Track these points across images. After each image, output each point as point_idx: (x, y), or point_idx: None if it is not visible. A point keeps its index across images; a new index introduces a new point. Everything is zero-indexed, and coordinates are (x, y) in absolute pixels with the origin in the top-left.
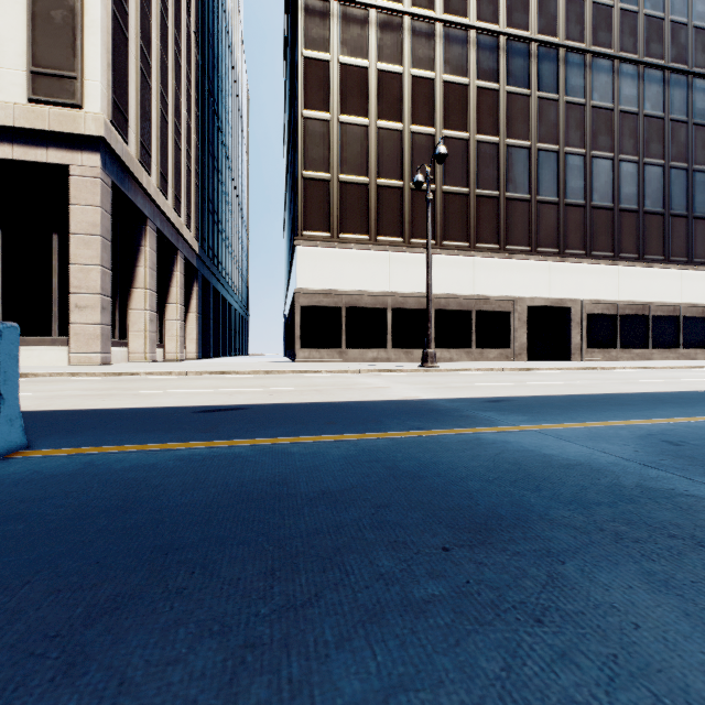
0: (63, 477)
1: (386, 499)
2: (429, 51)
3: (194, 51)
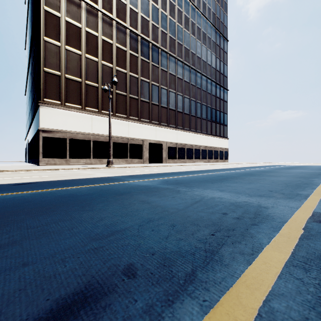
0: None
1: (101, 193)
2: (110, 31)
3: None
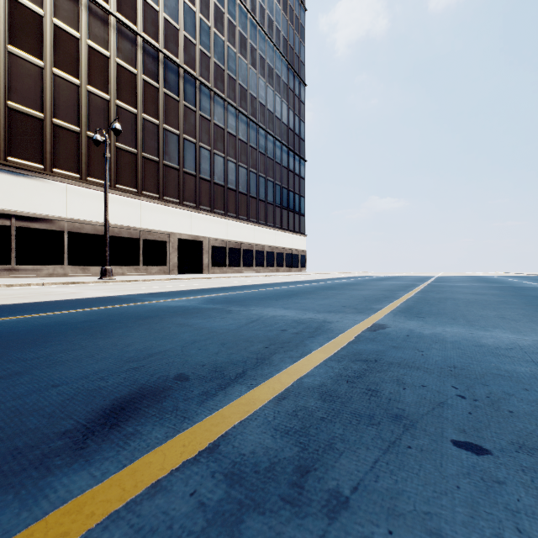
0: None
1: (112, 319)
2: (104, 33)
3: None
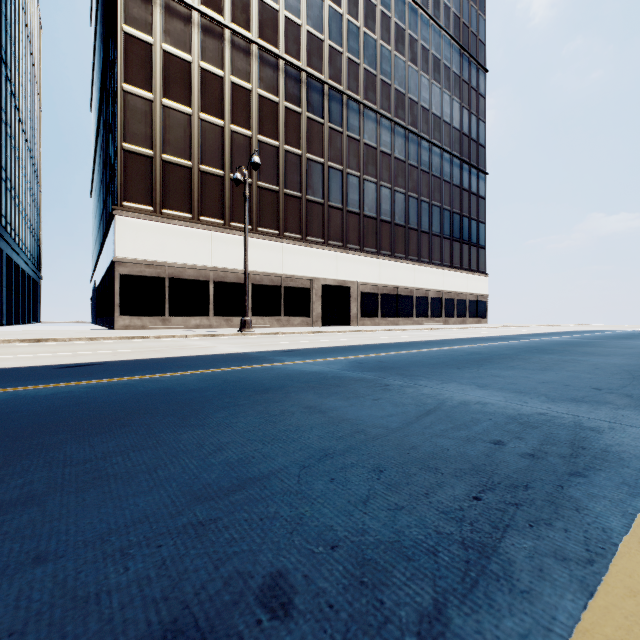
0: (8, 400)
1: (224, 388)
2: (246, 65)
3: None
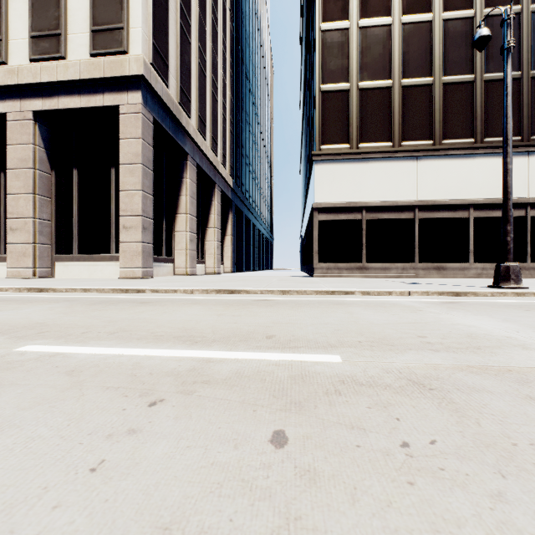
0: None
1: None
2: None
3: (229, 24)
